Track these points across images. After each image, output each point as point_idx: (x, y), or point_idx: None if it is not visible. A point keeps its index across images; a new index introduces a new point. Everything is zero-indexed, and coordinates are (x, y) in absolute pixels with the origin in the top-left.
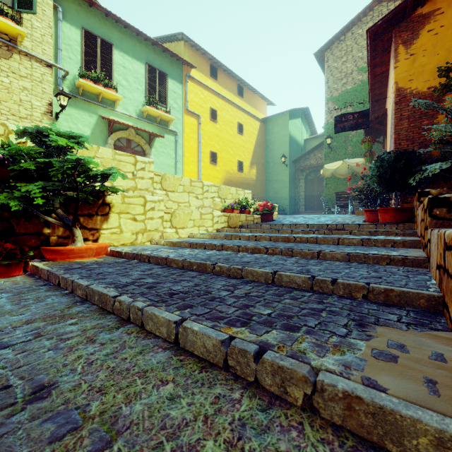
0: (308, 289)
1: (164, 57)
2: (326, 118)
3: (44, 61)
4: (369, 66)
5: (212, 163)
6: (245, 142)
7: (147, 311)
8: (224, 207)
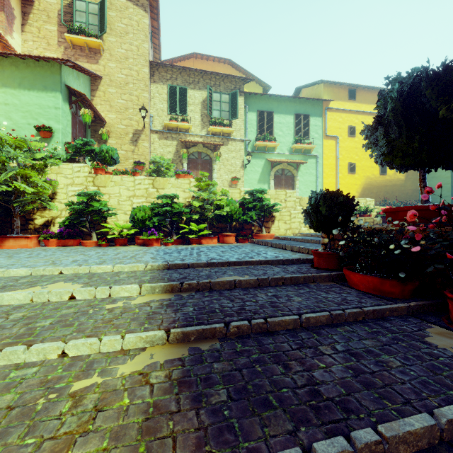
0: None
1: (307, 103)
2: None
3: (241, 140)
4: None
5: (350, 173)
6: None
7: (286, 245)
8: None
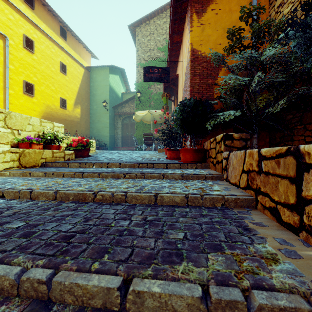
0: None
1: None
2: (137, 78)
3: None
4: (170, 29)
5: (27, 94)
6: (69, 82)
7: None
8: (17, 141)
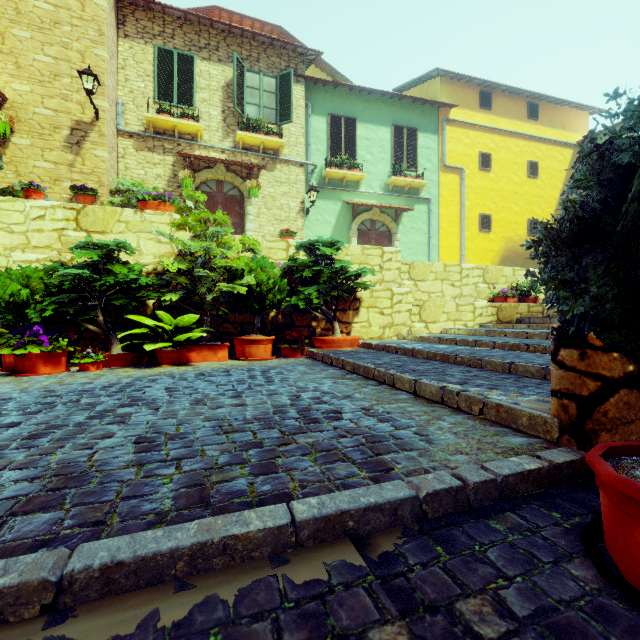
0: (541, 378)
1: (414, 108)
2: None
3: (298, 163)
4: None
5: (483, 230)
6: (542, 188)
7: (396, 375)
8: (492, 295)
